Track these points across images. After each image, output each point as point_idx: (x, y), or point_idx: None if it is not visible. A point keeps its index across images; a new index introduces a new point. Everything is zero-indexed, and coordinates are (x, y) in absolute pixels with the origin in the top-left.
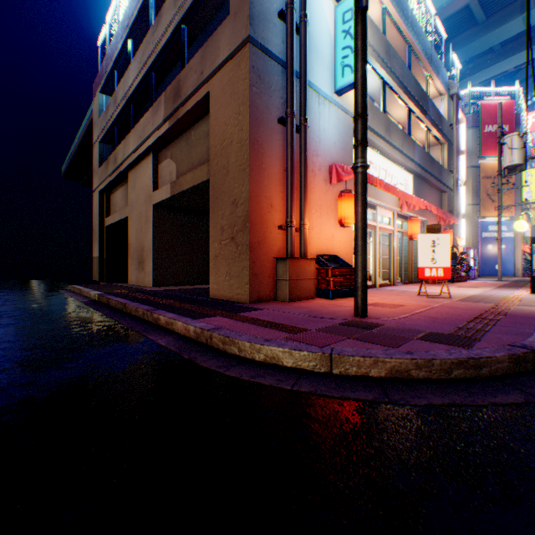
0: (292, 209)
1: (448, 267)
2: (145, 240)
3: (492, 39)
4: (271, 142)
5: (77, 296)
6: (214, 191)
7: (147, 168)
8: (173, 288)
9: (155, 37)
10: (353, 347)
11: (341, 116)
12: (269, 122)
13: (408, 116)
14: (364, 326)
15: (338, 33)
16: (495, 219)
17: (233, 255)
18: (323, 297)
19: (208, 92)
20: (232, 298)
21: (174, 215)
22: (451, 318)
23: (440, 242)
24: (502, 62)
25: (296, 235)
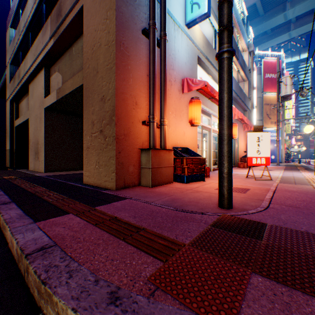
0: (154, 107)
1: (268, 157)
2: (39, 136)
3: (267, 26)
4: (136, 48)
5: None
6: (86, 91)
7: (41, 80)
8: (60, 174)
9: None
10: None
11: (190, 44)
12: (134, 30)
13: None
14: (247, 229)
15: None
16: (271, 129)
17: (102, 146)
18: (179, 181)
19: (82, 6)
20: (101, 184)
21: (63, 117)
22: (314, 208)
23: (263, 138)
24: (271, 40)
25: (157, 130)
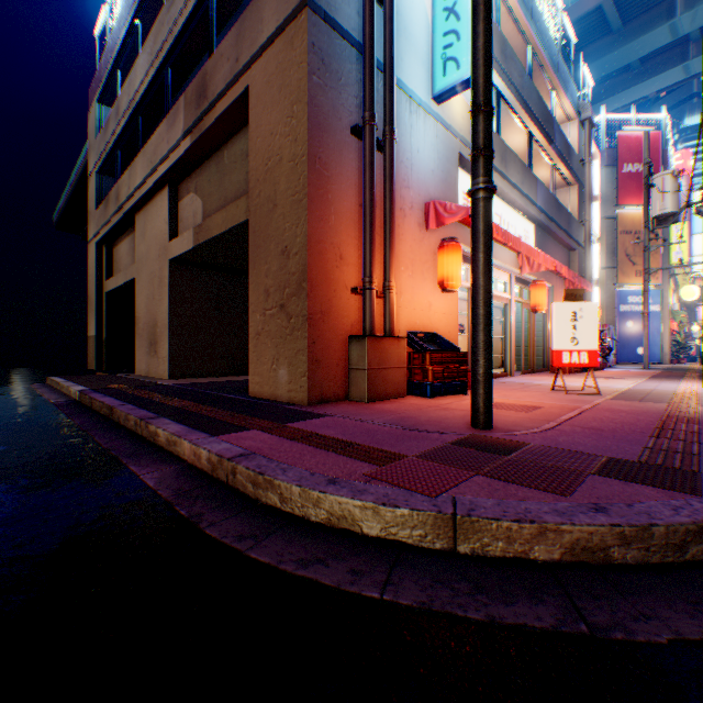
0: (373, 263)
1: (595, 351)
2: (158, 311)
3: (631, 53)
4: (340, 162)
5: (51, 393)
6: (255, 236)
7: (162, 207)
8: (198, 381)
9: (172, 14)
10: (491, 496)
11: (441, 134)
12: (338, 131)
13: (529, 144)
14: (496, 447)
15: (438, 13)
16: (636, 287)
17: (283, 331)
18: (418, 394)
19: (246, 87)
20: (282, 396)
21: (201, 275)
22: (625, 430)
23: (583, 315)
24: (642, 84)
25: (377, 302)
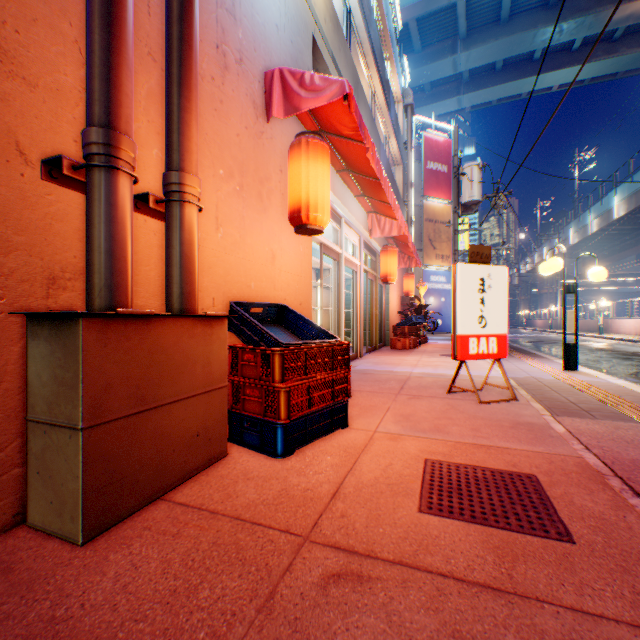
0: (119, 88)
1: (505, 335)
2: None
3: (427, 75)
4: None
5: None
6: None
7: None
8: None
9: None
10: None
11: None
12: None
13: (372, 98)
14: None
15: None
16: (436, 268)
17: None
18: (256, 444)
19: None
20: None
21: None
22: None
23: (492, 283)
24: (432, 105)
25: (155, 229)
